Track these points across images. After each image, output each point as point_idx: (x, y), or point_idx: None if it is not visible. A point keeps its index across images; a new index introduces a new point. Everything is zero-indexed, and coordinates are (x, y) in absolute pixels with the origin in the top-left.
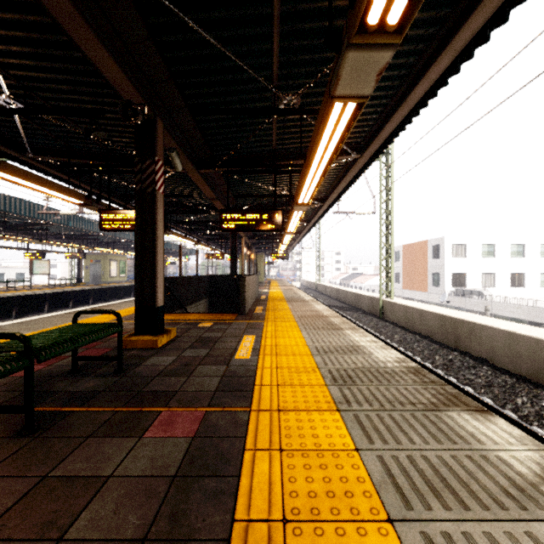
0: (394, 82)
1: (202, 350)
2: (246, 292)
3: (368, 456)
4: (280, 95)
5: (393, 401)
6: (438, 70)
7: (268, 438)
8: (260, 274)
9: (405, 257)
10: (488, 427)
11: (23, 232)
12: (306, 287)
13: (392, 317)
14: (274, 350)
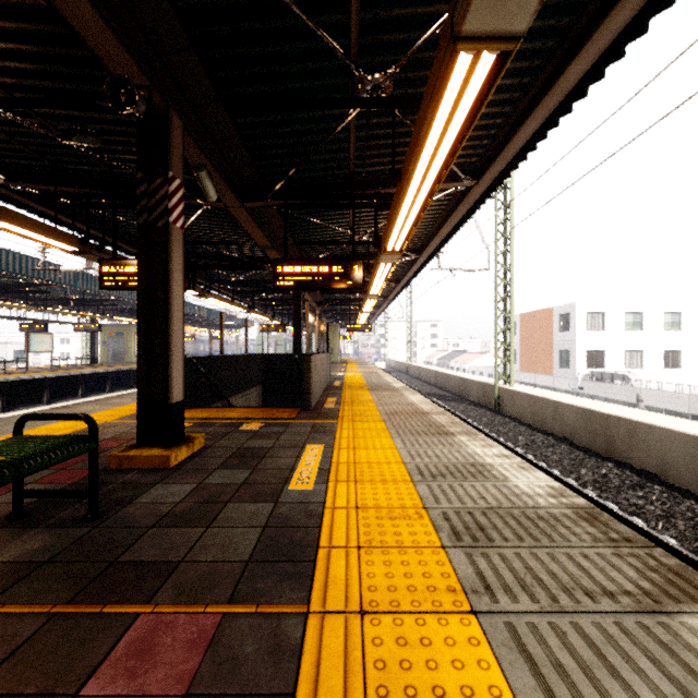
0: (534, 61)
1: (239, 472)
2: (313, 378)
3: None
4: (362, 75)
5: (573, 587)
6: (610, 32)
7: (340, 697)
8: (333, 351)
9: (523, 329)
10: None
11: (16, 296)
12: (393, 369)
13: (512, 411)
14: (353, 472)
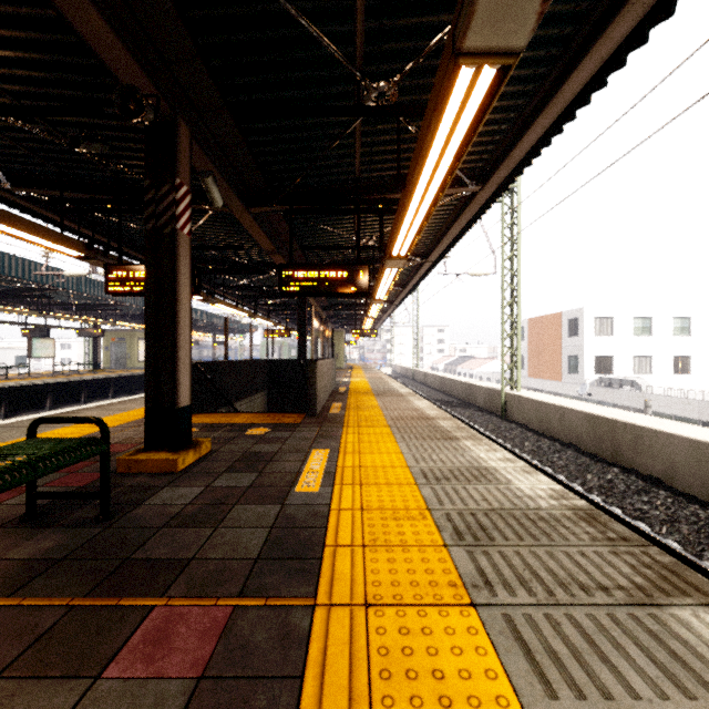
0: (538, 68)
1: (246, 476)
2: (318, 383)
3: None
4: (367, 83)
5: (569, 582)
6: (611, 42)
7: (346, 680)
8: (339, 357)
9: (530, 334)
10: None
11: (18, 301)
12: (399, 375)
13: (519, 416)
14: (358, 476)
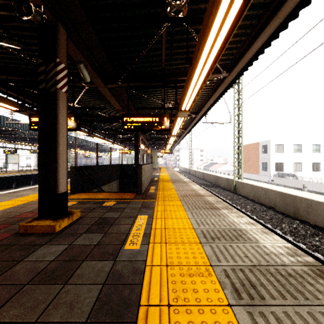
0: None
1: (96, 235)
2: (143, 177)
3: None
4: (169, 1)
5: None
6: None
7: None
8: (154, 163)
9: (244, 152)
10: None
11: (1, 136)
12: (183, 171)
13: (242, 192)
14: (164, 235)
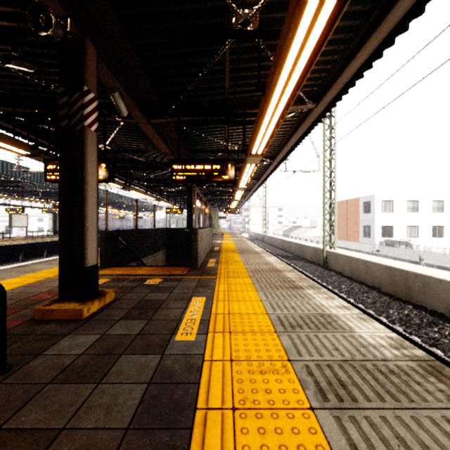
0: (366, 5)
1: (137, 323)
2: (199, 245)
3: None
4: (235, 10)
5: None
6: None
7: None
8: (214, 226)
9: (339, 212)
10: None
11: (2, 189)
12: (254, 238)
13: (336, 267)
14: (228, 323)
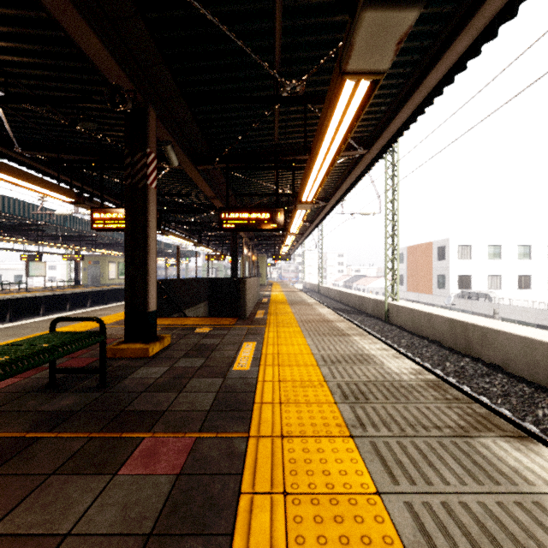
0: (406, 68)
1: (198, 360)
2: (247, 295)
3: (393, 502)
4: (283, 81)
5: (415, 424)
6: (456, 53)
7: (269, 475)
8: (262, 276)
9: (409, 258)
10: (533, 459)
11: (19, 233)
12: (308, 289)
13: (398, 320)
14: (277, 360)
